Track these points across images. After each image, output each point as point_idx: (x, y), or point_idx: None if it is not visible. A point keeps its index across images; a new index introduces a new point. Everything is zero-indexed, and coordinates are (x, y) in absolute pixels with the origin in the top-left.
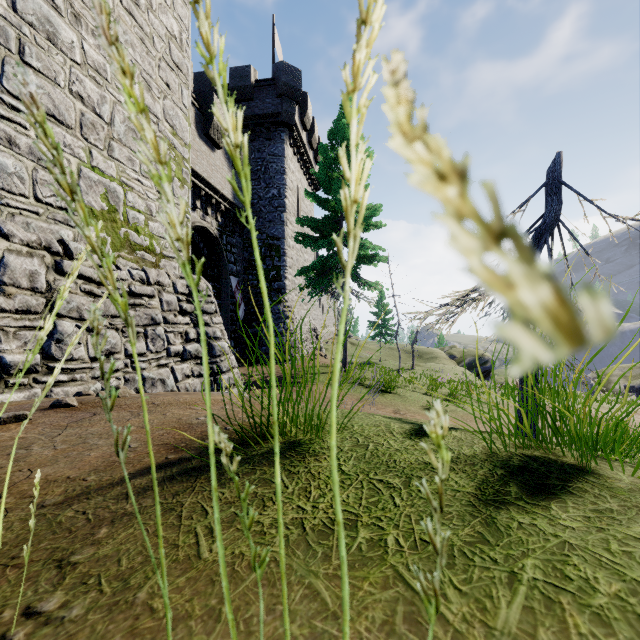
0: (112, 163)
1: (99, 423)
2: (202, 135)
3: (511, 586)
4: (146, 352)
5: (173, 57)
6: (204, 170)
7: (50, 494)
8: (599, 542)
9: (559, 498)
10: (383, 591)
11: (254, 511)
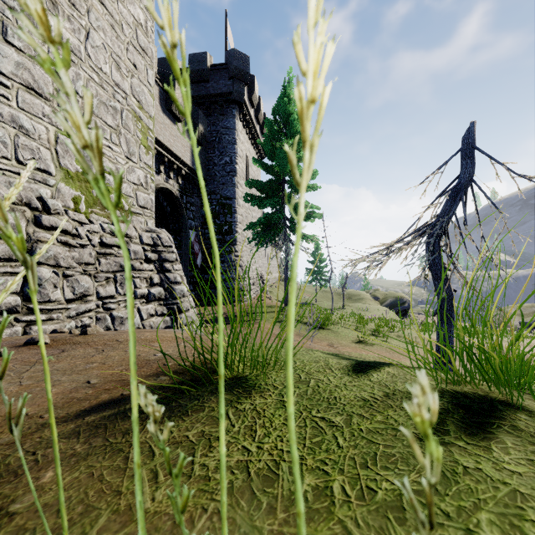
0: None
1: (65, 359)
2: (165, 110)
3: None
4: (115, 295)
5: (139, 42)
6: (167, 140)
7: (6, 432)
8: None
9: (497, 438)
10: None
11: (200, 452)
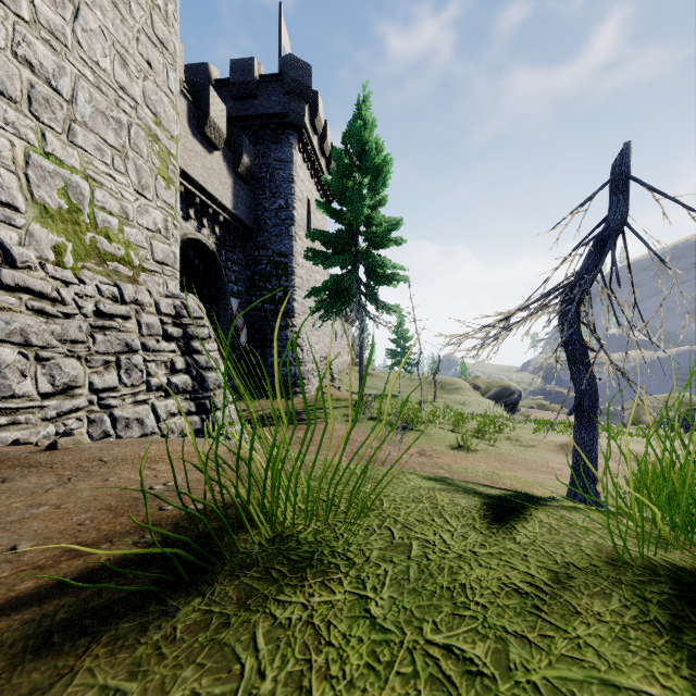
0: (74, 151)
1: None
2: (196, 133)
3: None
4: (118, 386)
5: (156, 31)
6: (199, 174)
7: None
8: None
9: None
10: None
11: None
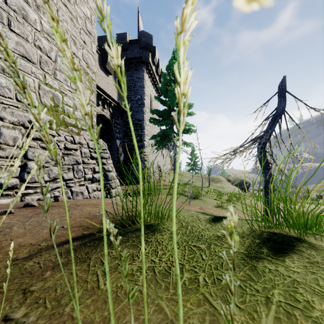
0: (56, 82)
1: (48, 215)
2: (102, 68)
3: (267, 305)
4: (73, 178)
5: (87, 28)
6: (103, 85)
7: (21, 253)
8: (313, 280)
9: (289, 255)
10: (198, 308)
11: (128, 262)
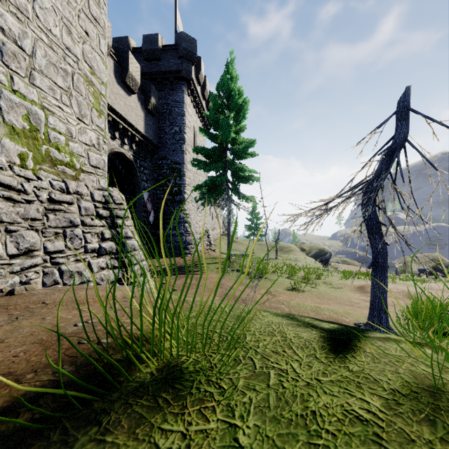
0: (33, 90)
1: None
2: (120, 82)
3: None
4: (64, 249)
5: (91, 11)
6: (121, 109)
7: None
8: None
9: None
10: None
11: None
